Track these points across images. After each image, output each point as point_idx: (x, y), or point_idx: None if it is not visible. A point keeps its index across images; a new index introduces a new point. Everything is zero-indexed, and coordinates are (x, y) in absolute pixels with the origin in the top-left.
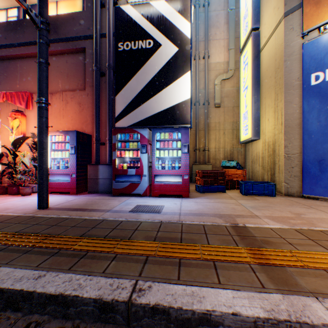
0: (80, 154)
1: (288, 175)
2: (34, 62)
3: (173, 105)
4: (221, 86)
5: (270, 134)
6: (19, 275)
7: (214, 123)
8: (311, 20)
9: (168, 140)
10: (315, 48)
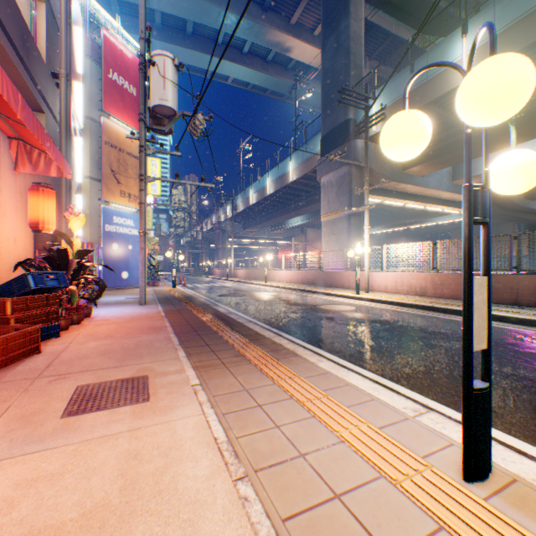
0: None
1: None
2: None
3: None
4: None
5: None
6: (197, 297)
7: None
8: (107, 196)
9: None
10: (108, 212)
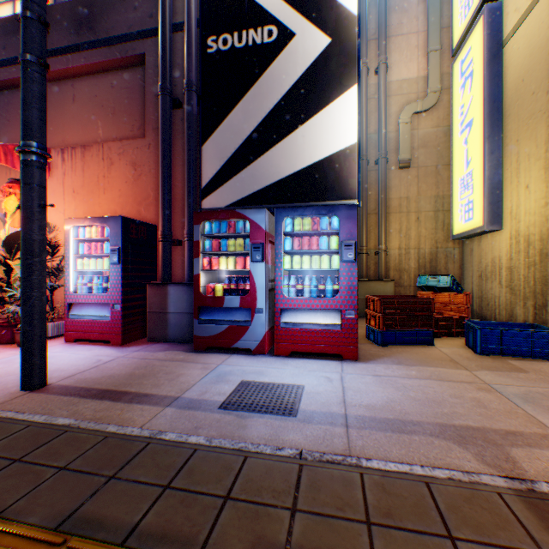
0: (131, 263)
1: None
2: (54, 91)
3: (321, 160)
4: (411, 127)
5: (534, 218)
6: None
7: (397, 199)
8: None
9: (311, 233)
10: None
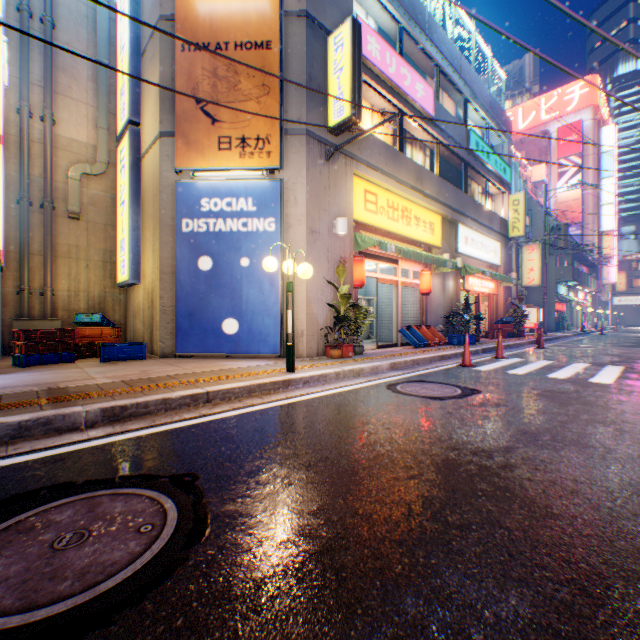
0: None
1: (166, 332)
2: None
3: None
4: (83, 184)
5: (151, 279)
6: None
7: (69, 245)
8: (184, 160)
9: None
10: (187, 193)
